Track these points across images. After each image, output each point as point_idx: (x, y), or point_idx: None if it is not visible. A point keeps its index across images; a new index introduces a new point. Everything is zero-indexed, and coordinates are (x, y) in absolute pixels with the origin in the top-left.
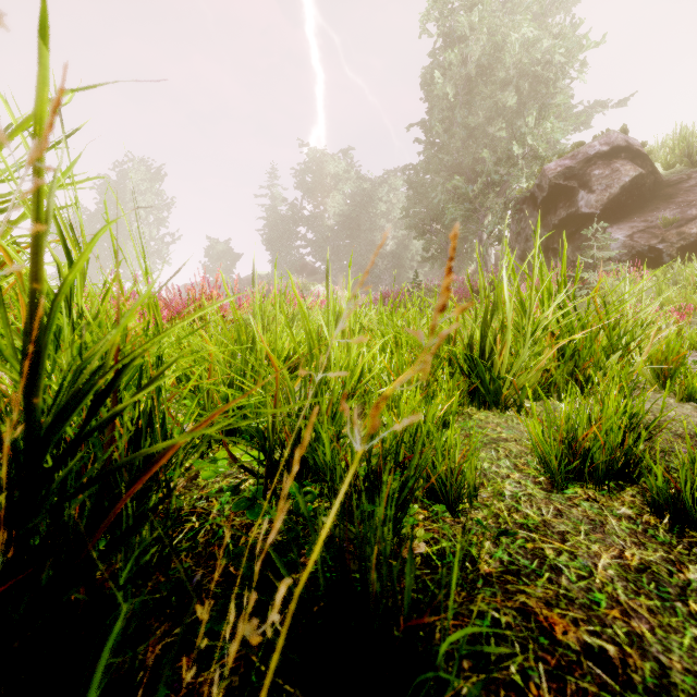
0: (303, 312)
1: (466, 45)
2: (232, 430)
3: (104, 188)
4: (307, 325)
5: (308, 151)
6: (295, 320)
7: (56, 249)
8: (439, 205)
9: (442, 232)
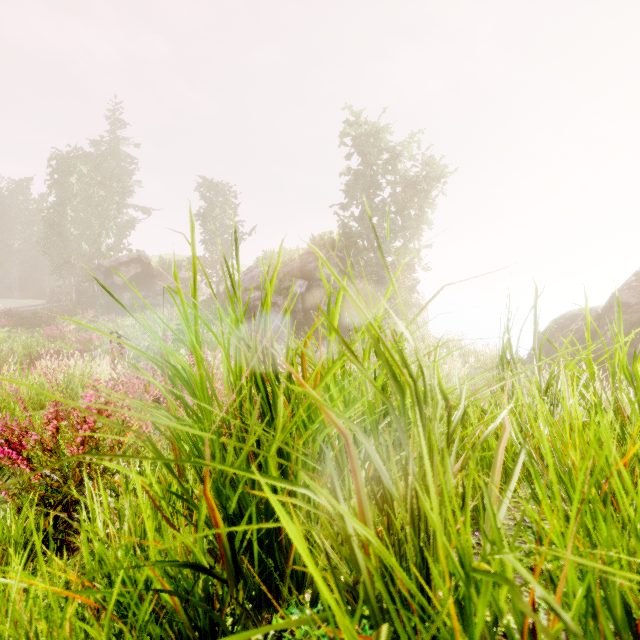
0: None
1: (70, 169)
2: None
3: None
4: None
5: None
6: None
7: None
8: None
9: None
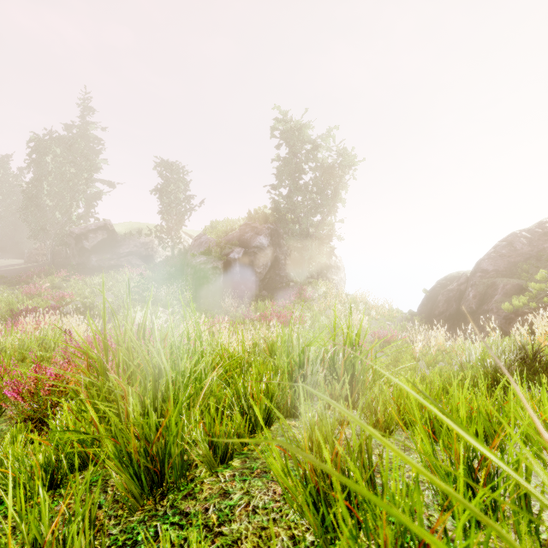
0: None
1: (46, 150)
2: None
3: None
4: None
5: None
6: None
7: None
8: None
9: None
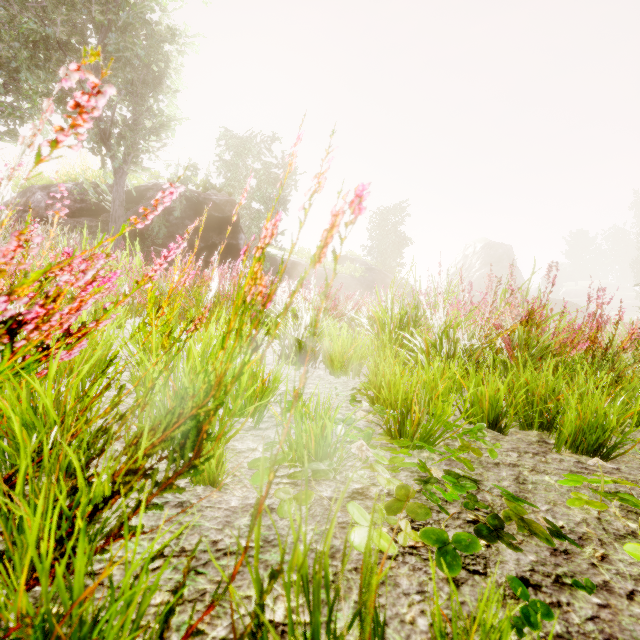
0: None
1: None
2: None
3: None
4: None
5: None
6: None
7: None
8: None
9: None
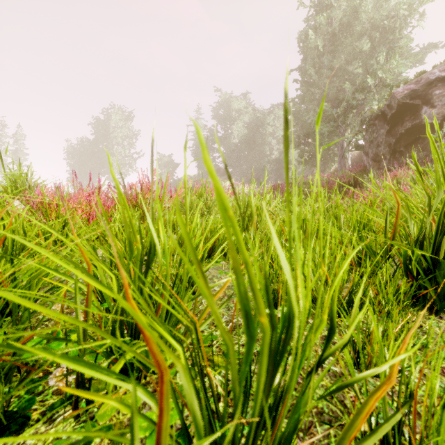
0: (228, 215)
1: (331, 11)
2: (126, 369)
3: (97, 126)
4: (239, 248)
5: (221, 95)
6: (212, 206)
7: (70, 163)
8: (310, 125)
9: (312, 143)
